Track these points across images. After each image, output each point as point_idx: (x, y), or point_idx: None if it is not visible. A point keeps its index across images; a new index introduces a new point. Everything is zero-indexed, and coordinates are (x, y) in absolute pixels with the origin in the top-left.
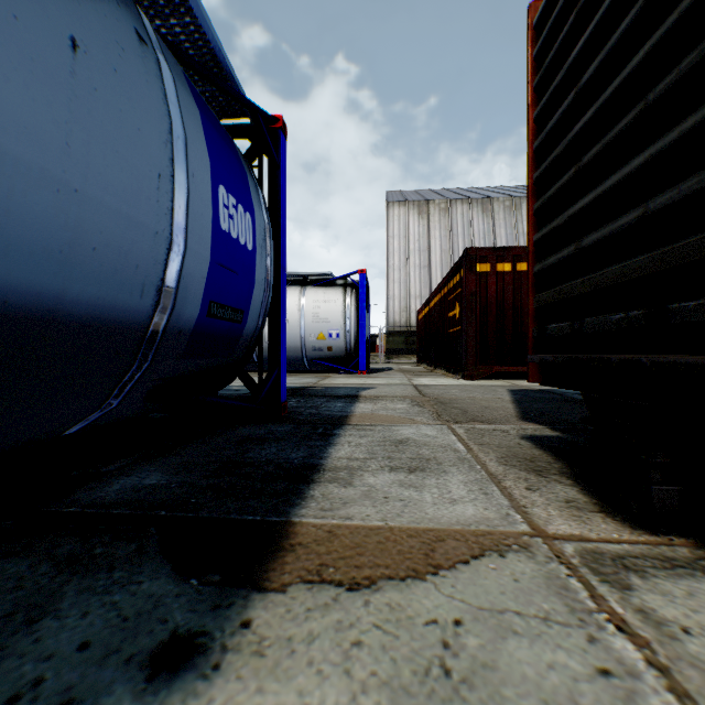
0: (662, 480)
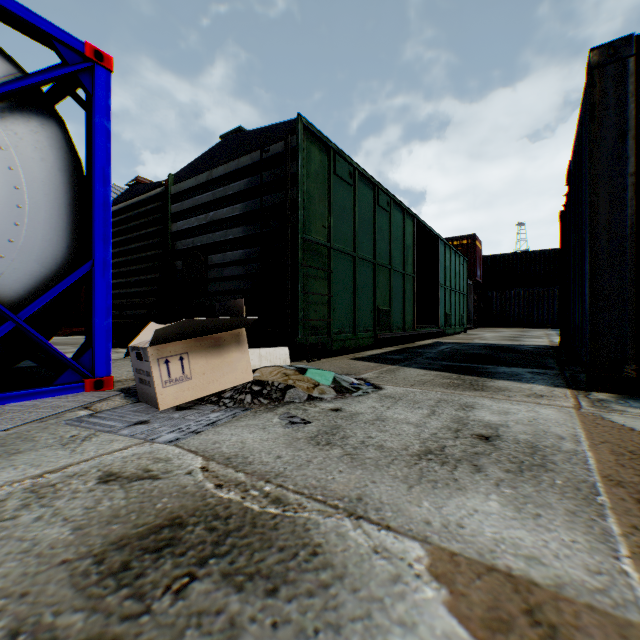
0: (116, 339)
